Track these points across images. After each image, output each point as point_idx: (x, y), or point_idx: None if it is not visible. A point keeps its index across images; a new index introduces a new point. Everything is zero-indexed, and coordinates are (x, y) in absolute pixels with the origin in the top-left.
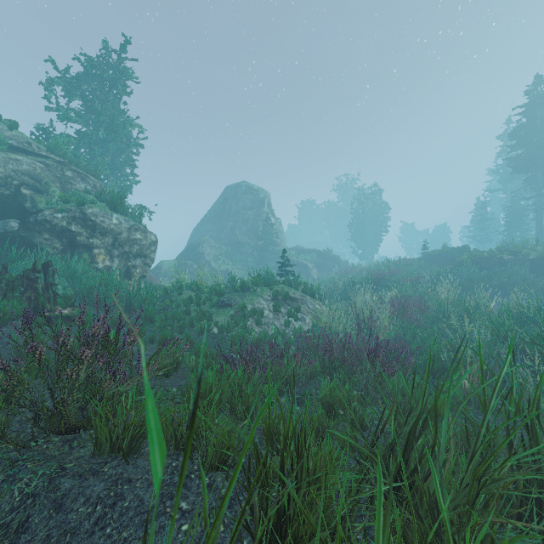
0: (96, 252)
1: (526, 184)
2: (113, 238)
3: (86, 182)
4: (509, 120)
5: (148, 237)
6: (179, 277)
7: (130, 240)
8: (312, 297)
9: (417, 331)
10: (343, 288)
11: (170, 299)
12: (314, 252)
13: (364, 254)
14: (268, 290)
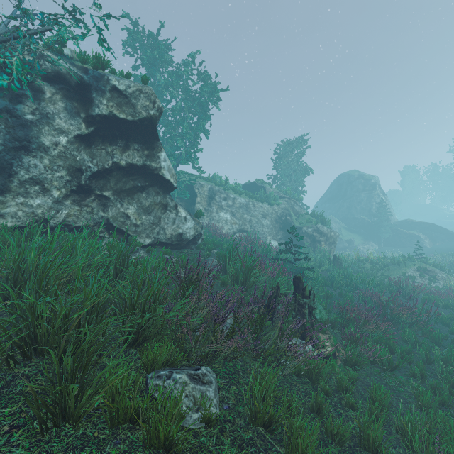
0: (321, 244)
1: None
2: (326, 237)
3: (297, 205)
4: None
5: (336, 234)
6: (358, 255)
7: (330, 236)
8: (441, 270)
9: None
10: None
11: (362, 267)
12: (425, 225)
13: None
14: (412, 265)
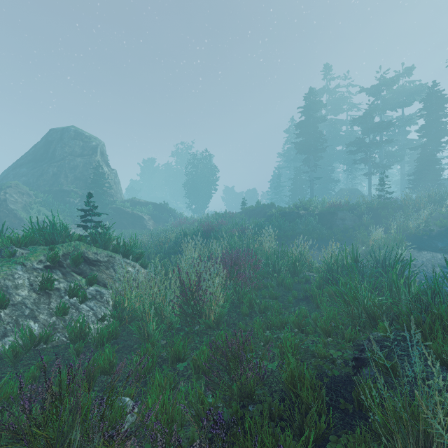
0: None
1: (304, 162)
2: None
3: None
4: (292, 119)
5: None
6: None
7: None
8: (124, 256)
9: (252, 293)
10: (175, 240)
11: None
12: (151, 205)
13: (197, 209)
14: (44, 251)
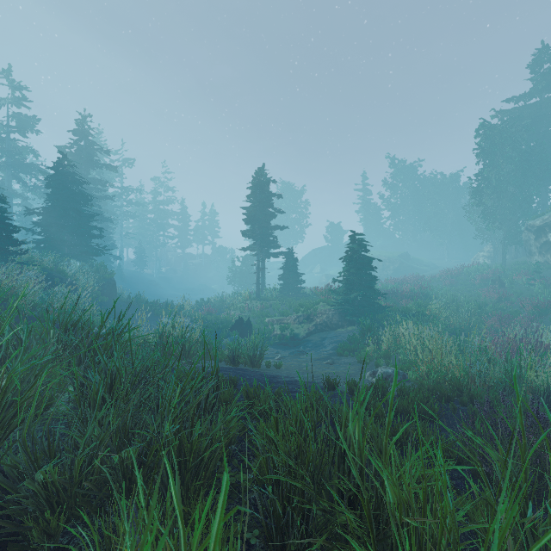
0: None
1: None
2: None
3: None
4: None
5: None
6: None
7: None
8: None
9: None
10: None
11: None
12: None
13: None
14: None
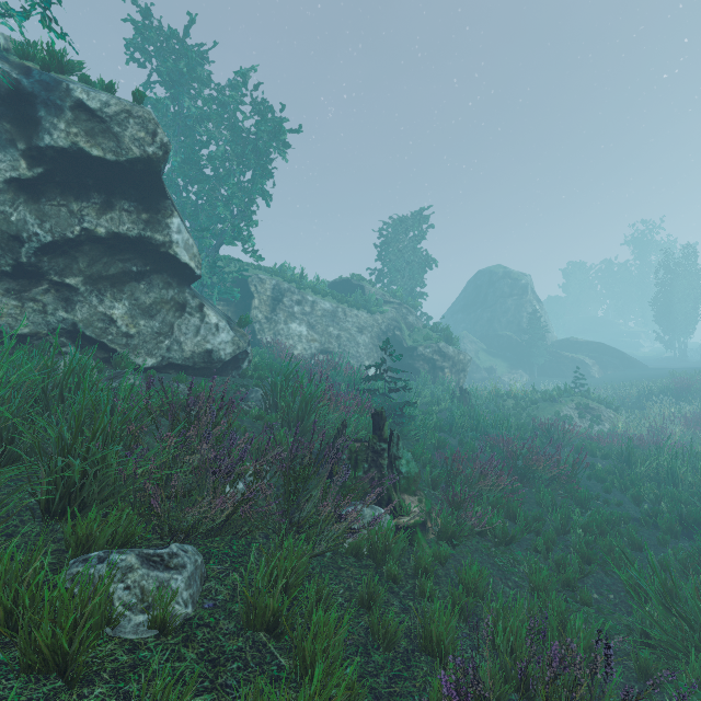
0: (445, 371)
1: None
2: (452, 361)
3: (411, 314)
4: None
5: (466, 357)
6: (497, 388)
7: (458, 360)
8: (608, 407)
9: None
10: (637, 396)
11: (502, 405)
12: (594, 345)
13: (670, 341)
14: (570, 401)
